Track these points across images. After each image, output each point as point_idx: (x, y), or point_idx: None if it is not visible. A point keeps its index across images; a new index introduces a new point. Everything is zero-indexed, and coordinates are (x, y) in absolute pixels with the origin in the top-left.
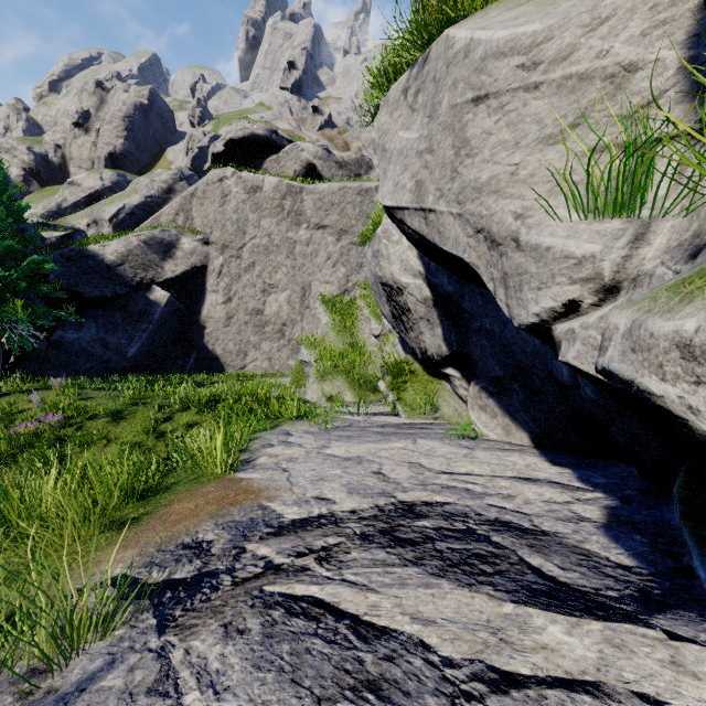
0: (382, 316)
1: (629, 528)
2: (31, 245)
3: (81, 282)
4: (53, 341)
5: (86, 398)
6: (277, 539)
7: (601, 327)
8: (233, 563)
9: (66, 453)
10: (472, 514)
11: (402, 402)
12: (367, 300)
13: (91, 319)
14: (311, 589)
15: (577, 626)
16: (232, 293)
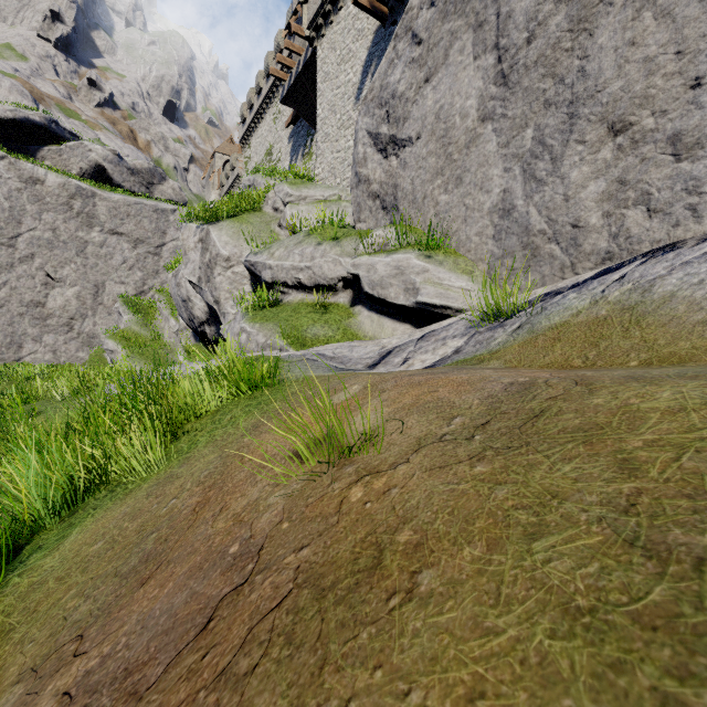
0: (179, 317)
1: None
2: None
3: None
4: None
5: None
6: None
7: None
8: None
9: None
10: None
11: None
12: (166, 304)
13: None
14: None
15: None
16: (0, 283)
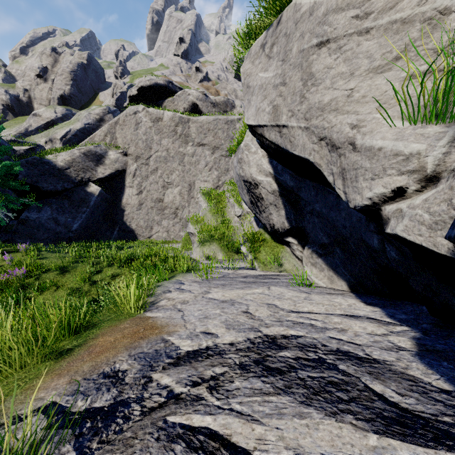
0: (242, 203)
1: (436, 356)
2: (6, 154)
3: (40, 180)
4: (21, 219)
5: (42, 258)
6: (176, 369)
7: (426, 207)
8: (142, 392)
9: (28, 296)
10: (319, 345)
11: (257, 260)
12: (232, 193)
13: (47, 204)
14: (206, 420)
15: None
16: (142, 188)
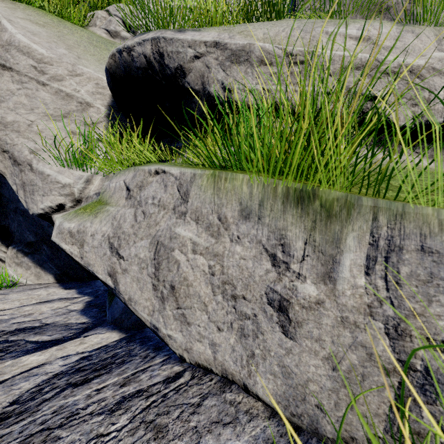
0: None
1: (93, 307)
2: None
3: None
4: None
5: None
6: None
7: None
8: None
9: None
10: None
11: None
12: None
13: None
14: None
15: (46, 352)
16: None
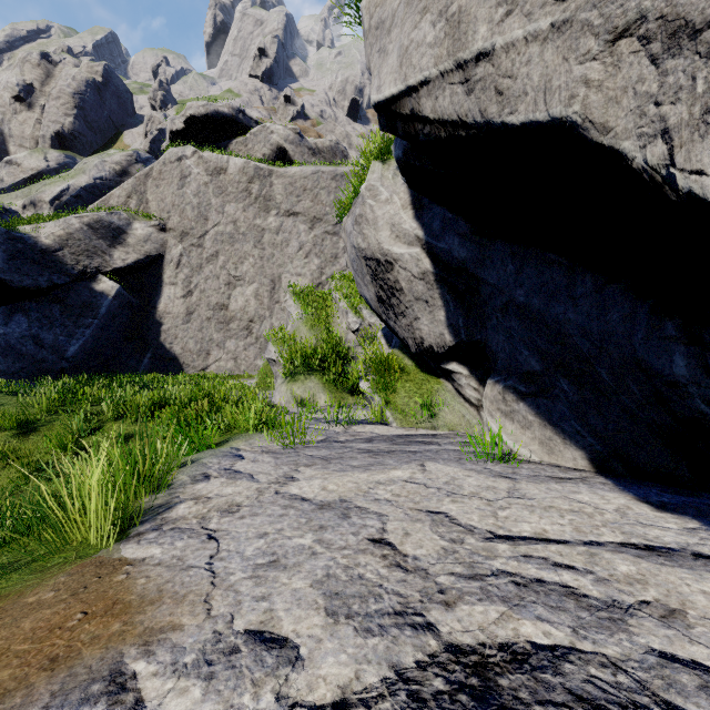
0: (360, 308)
1: None
2: None
3: (7, 269)
4: None
5: None
6: None
7: None
8: None
9: None
10: (654, 709)
11: (391, 406)
12: (344, 292)
13: (21, 312)
14: None
15: None
16: (192, 286)
